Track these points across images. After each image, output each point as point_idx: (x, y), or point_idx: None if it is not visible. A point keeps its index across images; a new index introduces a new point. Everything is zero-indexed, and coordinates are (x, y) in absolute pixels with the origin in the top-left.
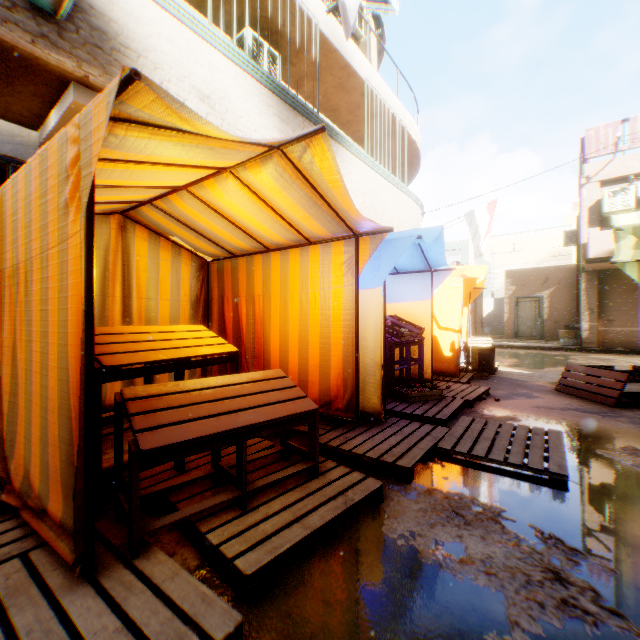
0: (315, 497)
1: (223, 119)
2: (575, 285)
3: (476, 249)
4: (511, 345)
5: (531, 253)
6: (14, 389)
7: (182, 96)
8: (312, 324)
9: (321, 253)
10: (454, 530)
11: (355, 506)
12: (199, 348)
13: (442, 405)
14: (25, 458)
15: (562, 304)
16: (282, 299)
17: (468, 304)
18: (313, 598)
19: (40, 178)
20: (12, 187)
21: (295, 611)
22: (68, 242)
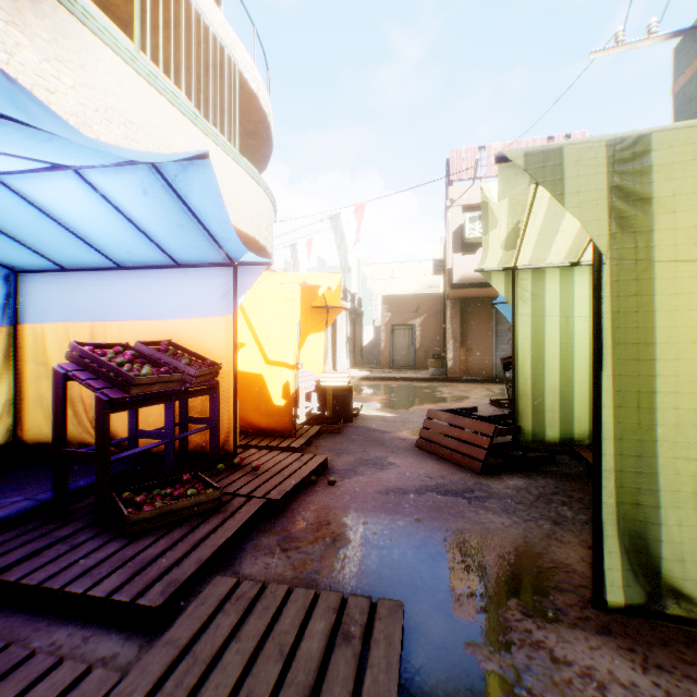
0: None
1: None
2: (443, 314)
3: (342, 261)
4: (385, 377)
5: (409, 283)
6: None
7: None
8: None
9: None
10: None
11: None
12: None
13: (202, 533)
14: None
15: (432, 333)
16: None
17: (326, 328)
18: None
19: None
20: None
21: None
22: None
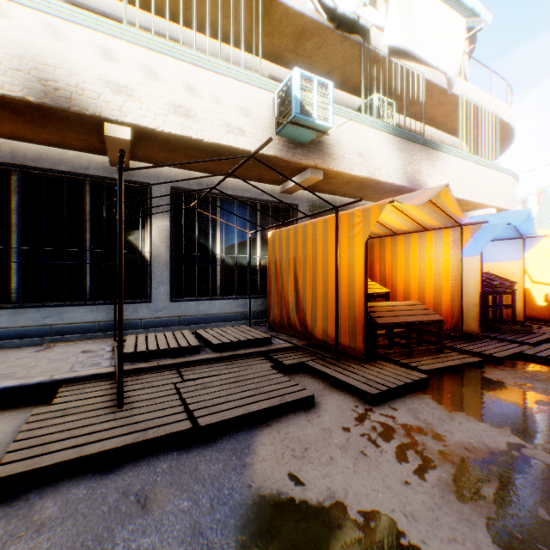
0: (444, 358)
1: (369, 162)
2: None
3: None
4: None
5: None
6: (312, 302)
7: (351, 158)
8: (427, 278)
9: (434, 236)
10: (526, 381)
11: (465, 368)
12: (374, 289)
13: (529, 336)
14: (321, 327)
15: None
16: (405, 263)
17: None
18: (452, 383)
19: (333, 225)
20: (310, 225)
21: (445, 384)
22: (354, 250)
